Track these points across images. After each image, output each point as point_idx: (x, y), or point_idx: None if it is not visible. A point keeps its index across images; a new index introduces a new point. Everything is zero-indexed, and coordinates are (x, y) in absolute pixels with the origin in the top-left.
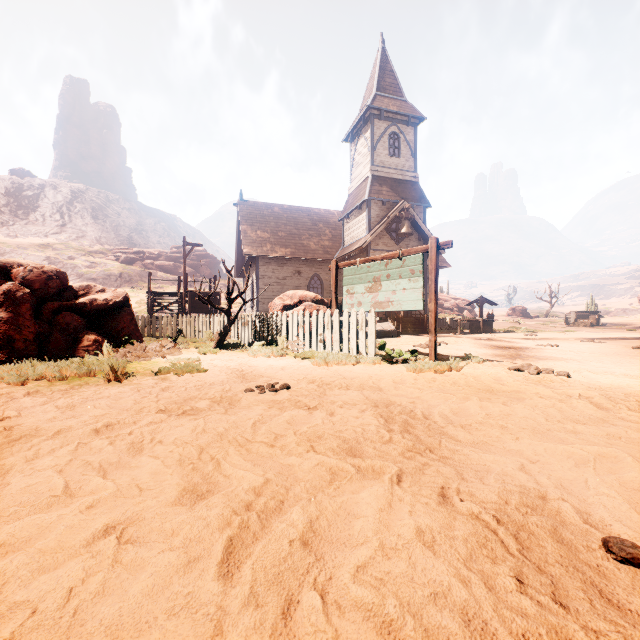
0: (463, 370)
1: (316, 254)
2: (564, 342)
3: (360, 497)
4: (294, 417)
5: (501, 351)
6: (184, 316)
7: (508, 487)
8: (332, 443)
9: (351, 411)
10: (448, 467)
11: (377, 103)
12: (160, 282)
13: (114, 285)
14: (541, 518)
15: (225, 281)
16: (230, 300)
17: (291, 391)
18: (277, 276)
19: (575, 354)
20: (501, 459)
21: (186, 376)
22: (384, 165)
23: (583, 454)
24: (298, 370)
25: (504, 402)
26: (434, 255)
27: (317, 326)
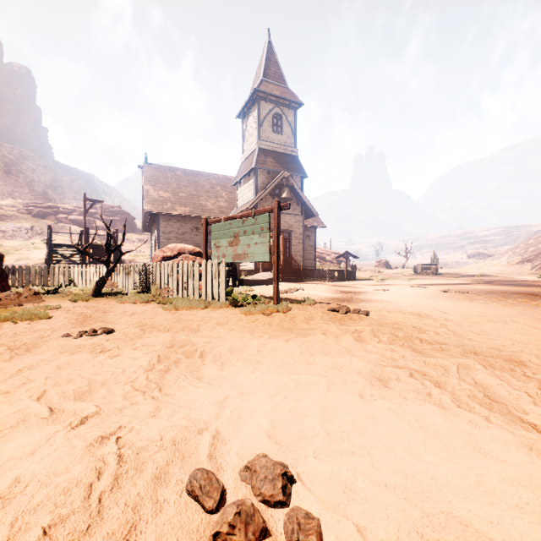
0: (290, 312)
1: (212, 213)
2: (398, 287)
3: (7, 446)
4: (72, 361)
5: (341, 295)
6: (76, 266)
7: (181, 422)
8: (72, 386)
9: (138, 353)
10: (151, 405)
11: (263, 87)
12: (73, 235)
13: (25, 237)
14: (165, 453)
15: (138, 235)
16: (109, 251)
17: (110, 335)
18: (177, 231)
19: (394, 297)
20: (211, 393)
21: (20, 323)
22: (269, 140)
23: (290, 384)
24: (145, 315)
25: (289, 339)
26: (276, 215)
27: (183, 275)
